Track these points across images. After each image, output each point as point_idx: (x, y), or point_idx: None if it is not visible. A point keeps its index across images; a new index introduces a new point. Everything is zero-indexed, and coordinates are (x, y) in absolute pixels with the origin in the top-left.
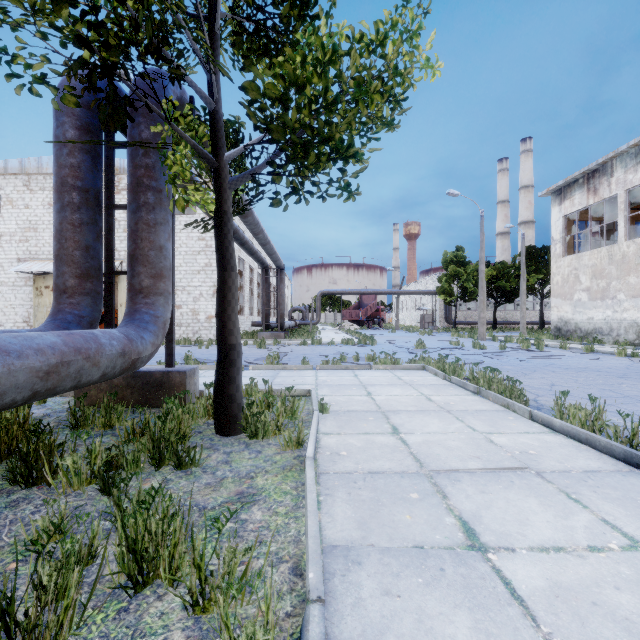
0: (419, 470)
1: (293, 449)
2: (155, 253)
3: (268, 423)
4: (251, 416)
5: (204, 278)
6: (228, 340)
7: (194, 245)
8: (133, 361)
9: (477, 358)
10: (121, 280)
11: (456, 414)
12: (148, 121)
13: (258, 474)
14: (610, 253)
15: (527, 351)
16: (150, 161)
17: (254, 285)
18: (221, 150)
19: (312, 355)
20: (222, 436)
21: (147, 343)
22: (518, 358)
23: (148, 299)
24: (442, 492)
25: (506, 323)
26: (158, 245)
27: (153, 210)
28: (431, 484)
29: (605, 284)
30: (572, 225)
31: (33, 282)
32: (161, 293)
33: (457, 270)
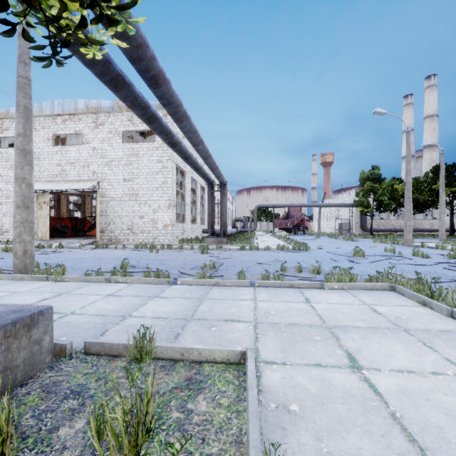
0: None
1: None
2: None
3: None
4: None
5: (161, 193)
6: None
7: (153, 167)
8: None
9: (437, 271)
10: (97, 196)
11: None
12: None
13: None
14: None
15: None
16: None
17: (205, 201)
18: None
19: (250, 262)
20: None
21: None
22: None
23: None
24: None
25: (416, 230)
26: None
27: None
28: None
29: None
30: None
31: (37, 199)
32: None
33: (373, 186)
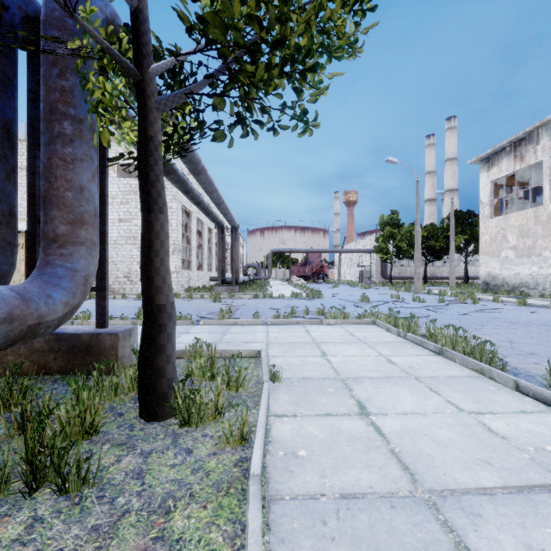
0: (413, 490)
1: (234, 448)
2: (73, 194)
3: (204, 406)
4: (182, 398)
5: None
6: (155, 299)
7: None
8: (30, 327)
9: (421, 311)
10: None
11: (427, 382)
12: (64, 35)
13: (178, 503)
14: (536, 214)
15: (464, 304)
16: (67, 84)
17: (212, 244)
18: (145, 59)
19: (263, 309)
20: (146, 421)
21: (56, 303)
22: (460, 311)
23: (64, 249)
24: (465, 548)
25: (435, 278)
26: (77, 185)
27: (71, 143)
28: (441, 526)
29: (531, 242)
30: (498, 190)
31: None
32: (82, 242)
33: (392, 231)
